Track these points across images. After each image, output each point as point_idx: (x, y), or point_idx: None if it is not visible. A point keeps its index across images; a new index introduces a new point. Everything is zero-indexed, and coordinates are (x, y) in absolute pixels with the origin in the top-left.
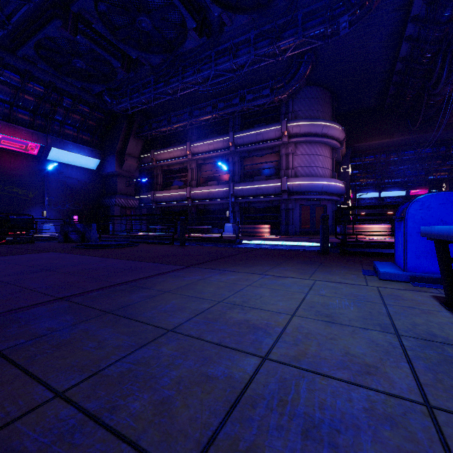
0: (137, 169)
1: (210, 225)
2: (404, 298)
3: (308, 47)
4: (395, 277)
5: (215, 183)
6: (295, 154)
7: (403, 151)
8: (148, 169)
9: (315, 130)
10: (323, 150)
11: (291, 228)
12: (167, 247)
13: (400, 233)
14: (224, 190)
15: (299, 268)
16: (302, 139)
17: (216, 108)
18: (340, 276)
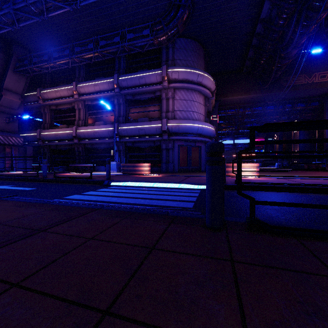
0: (21, 106)
1: (78, 163)
2: None
3: None
4: None
5: (102, 123)
6: (174, 99)
7: (255, 107)
8: (36, 108)
9: (191, 77)
10: (198, 97)
11: (171, 166)
12: None
13: None
14: (109, 130)
15: None
16: (180, 84)
17: (97, 46)
18: None
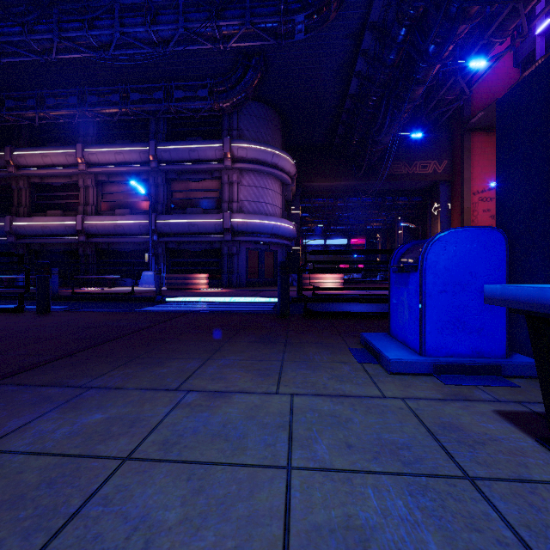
0: None
1: (113, 274)
2: (473, 435)
3: (258, 43)
4: (412, 367)
5: (127, 212)
6: (241, 184)
7: (349, 198)
8: None
9: (264, 157)
10: (273, 184)
11: (236, 278)
12: None
13: (405, 292)
14: (142, 223)
15: (255, 357)
16: (249, 165)
17: (127, 99)
18: (327, 372)
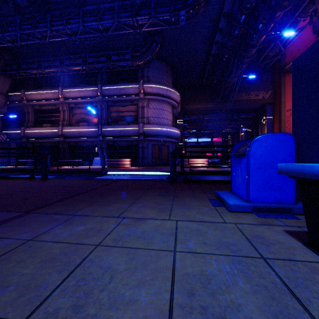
0: (5, 105)
1: (79, 159)
2: (270, 240)
3: (159, 28)
4: (242, 208)
5: (86, 124)
6: (149, 107)
7: (211, 114)
8: (18, 107)
9: (162, 92)
10: (167, 107)
11: (146, 161)
12: (23, 182)
13: (239, 168)
14: (93, 130)
15: (157, 202)
16: (153, 97)
17: (86, 62)
18: (196, 210)
